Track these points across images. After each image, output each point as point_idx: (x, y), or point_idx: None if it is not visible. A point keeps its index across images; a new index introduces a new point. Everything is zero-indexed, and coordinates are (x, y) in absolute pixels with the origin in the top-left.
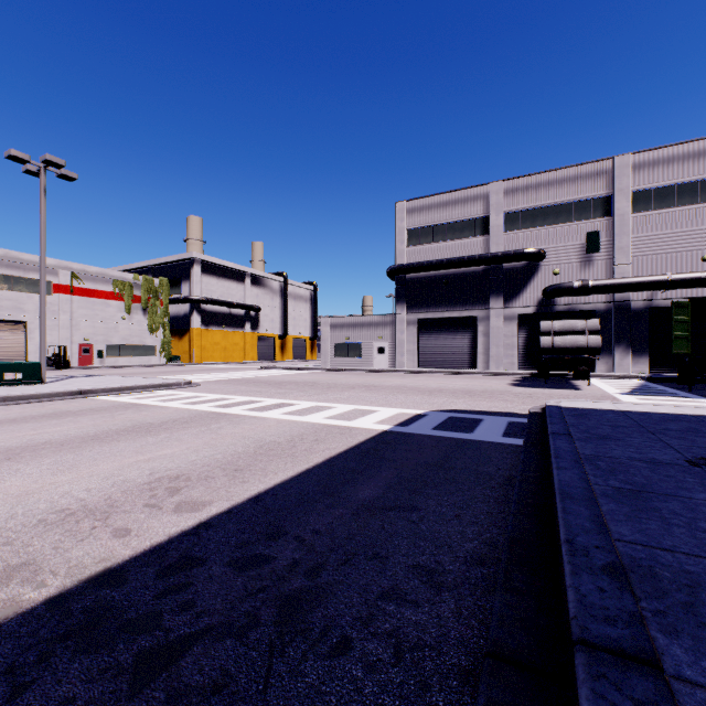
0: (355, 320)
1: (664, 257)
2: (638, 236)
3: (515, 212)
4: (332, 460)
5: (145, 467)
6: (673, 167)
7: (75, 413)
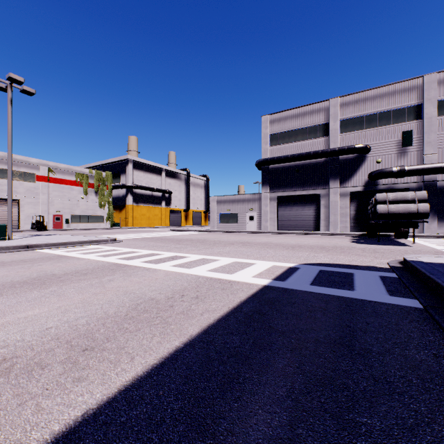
0: (234, 197)
1: None
2: (442, 133)
3: (348, 119)
4: (210, 331)
5: None
6: None
7: (4, 263)
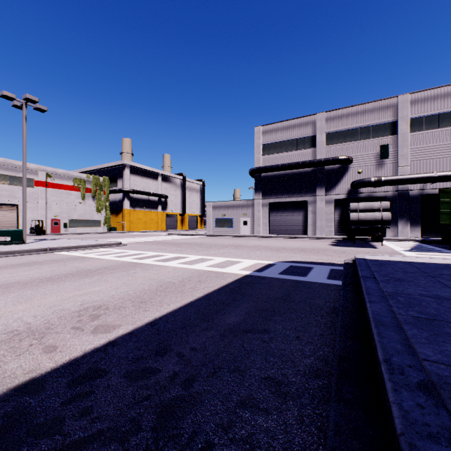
0: (228, 203)
1: (431, 161)
2: (414, 148)
3: (333, 132)
4: (209, 295)
5: (78, 299)
6: (437, 102)
7: (41, 262)
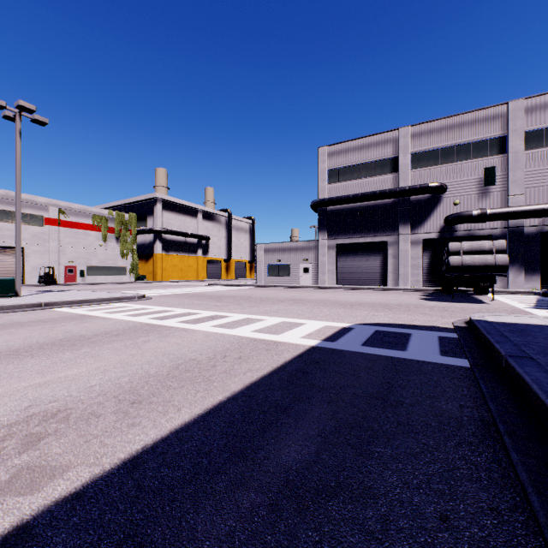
0: (285, 245)
1: None
2: (530, 170)
3: (420, 152)
4: (252, 388)
5: (29, 395)
6: None
7: (22, 324)
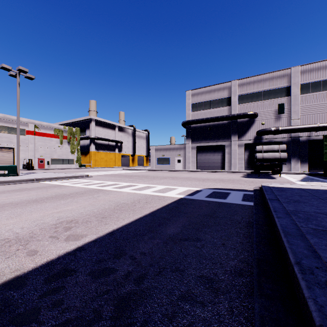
0: (167, 147)
1: (316, 115)
2: (303, 105)
3: (243, 95)
4: (154, 212)
5: (55, 215)
6: (320, 72)
7: (29, 189)
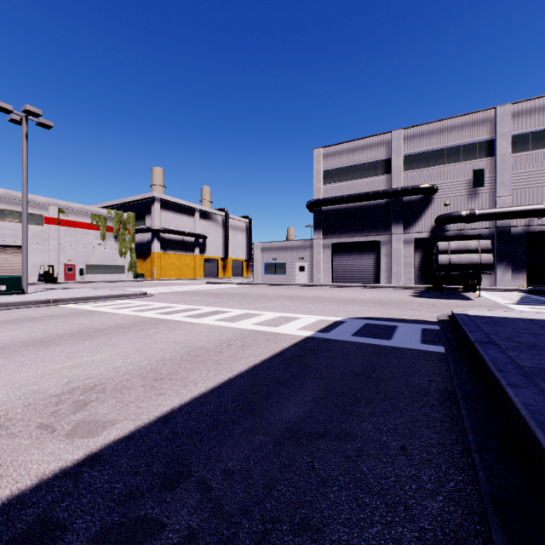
0: (281, 244)
1: (540, 190)
2: (517, 172)
3: (412, 155)
4: (256, 368)
5: (66, 374)
6: None
7: (36, 318)
